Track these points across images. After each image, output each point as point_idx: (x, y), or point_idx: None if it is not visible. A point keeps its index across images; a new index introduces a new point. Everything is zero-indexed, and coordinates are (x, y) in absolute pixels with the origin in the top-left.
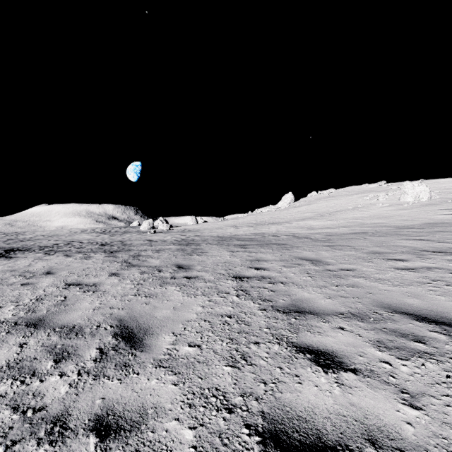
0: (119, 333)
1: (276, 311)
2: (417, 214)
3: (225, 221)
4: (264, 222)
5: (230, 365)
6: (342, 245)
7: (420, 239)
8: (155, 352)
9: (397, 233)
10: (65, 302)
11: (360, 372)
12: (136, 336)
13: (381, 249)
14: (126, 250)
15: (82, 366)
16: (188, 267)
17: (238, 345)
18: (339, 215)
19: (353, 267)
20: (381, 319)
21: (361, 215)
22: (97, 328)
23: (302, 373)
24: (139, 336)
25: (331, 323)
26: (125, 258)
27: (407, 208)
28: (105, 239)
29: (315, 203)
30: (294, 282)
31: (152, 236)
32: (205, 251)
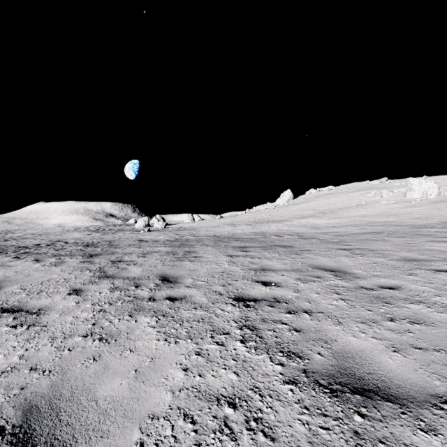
0: None
1: (316, 386)
2: (429, 211)
3: (222, 219)
4: (263, 220)
5: None
6: (361, 248)
7: None
8: None
9: (418, 233)
10: None
11: None
12: None
13: (414, 255)
14: (109, 253)
15: None
16: (175, 279)
17: None
18: (342, 213)
19: (395, 283)
20: None
21: (366, 213)
22: None
23: None
24: None
25: (442, 434)
26: (102, 265)
27: (416, 205)
28: (95, 238)
29: (315, 200)
30: (323, 311)
31: (145, 235)
32: (199, 255)
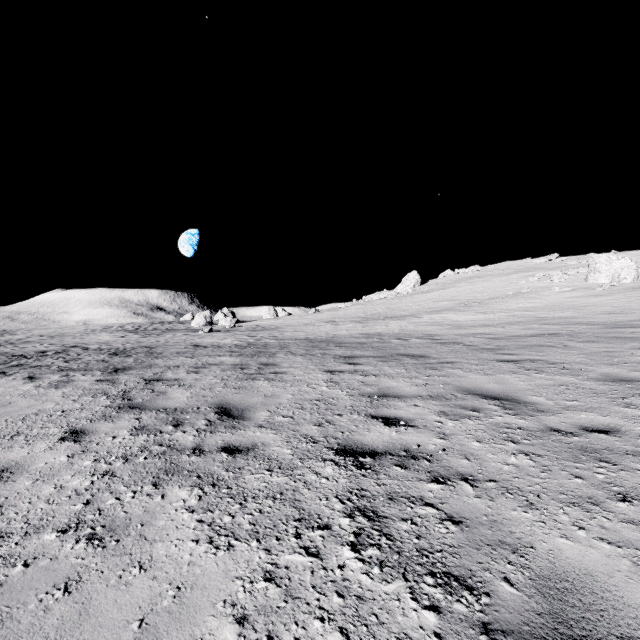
0: None
1: None
2: (626, 303)
3: (318, 313)
4: (377, 315)
5: None
6: (534, 360)
7: None
8: None
9: (616, 336)
10: None
11: None
12: None
13: (621, 371)
14: (145, 366)
15: None
16: (240, 413)
17: None
18: (495, 305)
19: (606, 421)
20: None
21: (530, 305)
22: None
23: None
24: None
25: None
26: (128, 387)
27: (604, 294)
28: (129, 342)
29: (453, 286)
30: (496, 479)
31: (205, 337)
32: (282, 369)
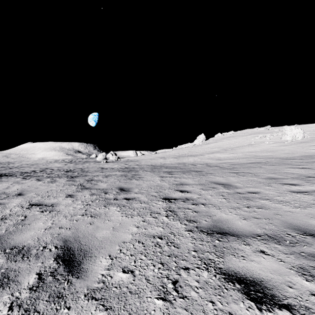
0: (60, 255)
1: (201, 232)
2: (295, 149)
3: (157, 154)
4: (184, 154)
5: (162, 297)
6: (244, 172)
7: (302, 167)
8: (90, 278)
9: (283, 163)
10: (23, 222)
11: (295, 310)
12: (76, 259)
13: (275, 175)
14: (83, 175)
15: (16, 296)
16: (128, 189)
17: (169, 271)
18: (238, 150)
19: (257, 190)
20: (295, 242)
21: (254, 150)
22: (43, 249)
23: (236, 311)
24: (78, 259)
25: (252, 245)
26: (81, 182)
27: (287, 145)
28: (70, 167)
29: (220, 141)
30: (212, 204)
31: (104, 164)
32: (142, 176)
